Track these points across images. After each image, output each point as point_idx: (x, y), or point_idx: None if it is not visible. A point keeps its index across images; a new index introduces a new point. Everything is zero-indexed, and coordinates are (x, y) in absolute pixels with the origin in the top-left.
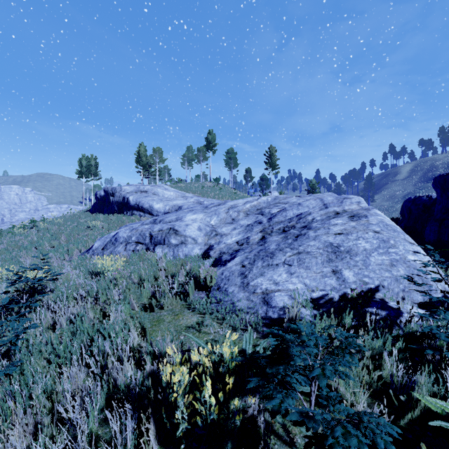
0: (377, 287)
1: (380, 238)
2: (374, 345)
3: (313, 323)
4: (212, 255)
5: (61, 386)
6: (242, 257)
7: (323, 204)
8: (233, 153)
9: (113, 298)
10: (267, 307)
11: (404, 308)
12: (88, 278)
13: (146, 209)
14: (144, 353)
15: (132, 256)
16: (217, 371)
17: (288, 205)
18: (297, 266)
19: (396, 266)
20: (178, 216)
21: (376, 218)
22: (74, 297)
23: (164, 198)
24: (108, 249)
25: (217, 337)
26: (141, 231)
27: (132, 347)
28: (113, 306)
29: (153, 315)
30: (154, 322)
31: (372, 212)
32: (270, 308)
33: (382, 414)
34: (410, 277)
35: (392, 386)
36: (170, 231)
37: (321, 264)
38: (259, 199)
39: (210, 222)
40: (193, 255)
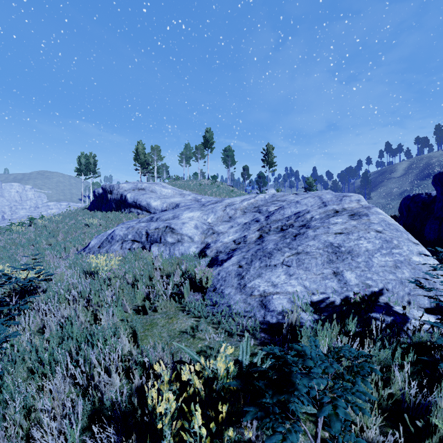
0: (380, 290)
1: (383, 238)
2: (382, 356)
3: (314, 331)
4: (208, 253)
5: (41, 402)
6: (239, 257)
7: (322, 202)
8: (231, 151)
9: (106, 299)
10: (265, 311)
11: (410, 313)
12: (82, 277)
13: (144, 206)
14: (134, 362)
15: (128, 255)
16: (211, 388)
17: (286, 203)
18: (296, 268)
19: (400, 268)
20: (175, 214)
21: (377, 217)
22: (66, 298)
23: (162, 196)
24: (104, 247)
25: (213, 344)
26: (137, 229)
27: (122, 355)
28: (104, 309)
29: (147, 318)
30: (147, 326)
31: (373, 210)
32: (268, 312)
33: (394, 440)
34: (419, 282)
35: (404, 405)
36: (167, 229)
37: (321, 265)
38: (256, 197)
39: (207, 220)
40: (189, 253)
